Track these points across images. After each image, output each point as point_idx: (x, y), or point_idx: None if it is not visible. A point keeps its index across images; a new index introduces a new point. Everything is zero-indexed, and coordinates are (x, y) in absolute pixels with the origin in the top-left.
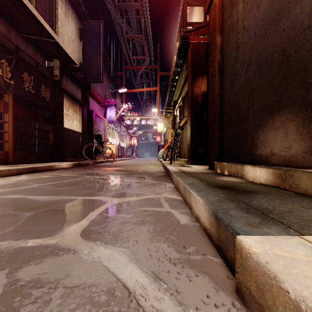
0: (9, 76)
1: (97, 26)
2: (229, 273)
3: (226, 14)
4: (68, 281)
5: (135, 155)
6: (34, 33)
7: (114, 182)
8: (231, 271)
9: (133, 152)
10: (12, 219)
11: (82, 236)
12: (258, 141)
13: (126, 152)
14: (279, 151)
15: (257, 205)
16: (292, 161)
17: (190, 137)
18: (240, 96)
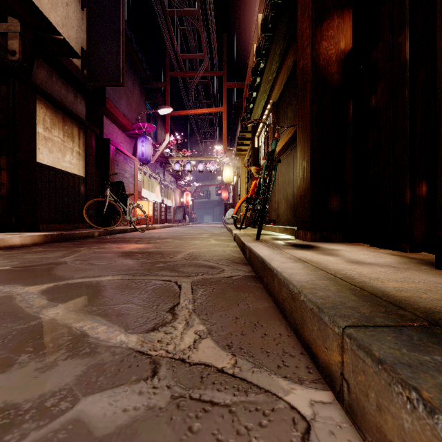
0: None
1: None
2: None
3: None
4: None
5: (190, 219)
6: None
7: None
8: None
9: (185, 215)
10: None
11: None
12: None
13: (175, 215)
14: None
15: None
16: None
17: (308, 169)
18: None
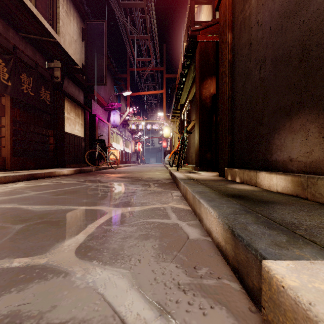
0: (6, 77)
1: (100, 26)
2: (251, 304)
3: (238, 9)
4: (53, 315)
5: (140, 161)
6: (34, 32)
7: (117, 189)
8: (254, 302)
9: (138, 158)
10: (0, 232)
11: (76, 254)
12: (274, 146)
13: (131, 158)
14: (298, 157)
15: (279, 219)
16: (313, 167)
17: (198, 142)
18: (253, 97)
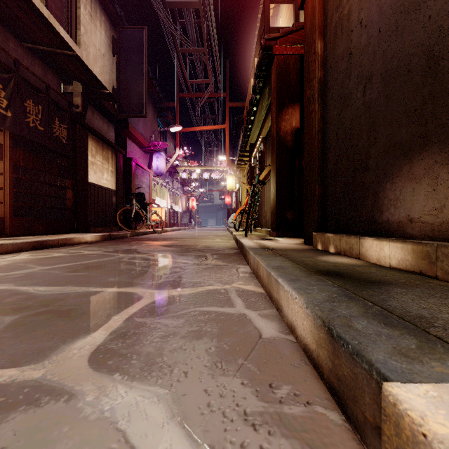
0: (4, 104)
1: (138, 34)
2: None
3: (332, 5)
4: None
5: (195, 223)
6: (44, 42)
7: (159, 263)
8: (366, 446)
9: (191, 219)
10: None
11: (90, 363)
12: (385, 200)
13: (182, 219)
14: (422, 216)
15: (400, 310)
16: (445, 231)
17: (275, 196)
18: (354, 130)
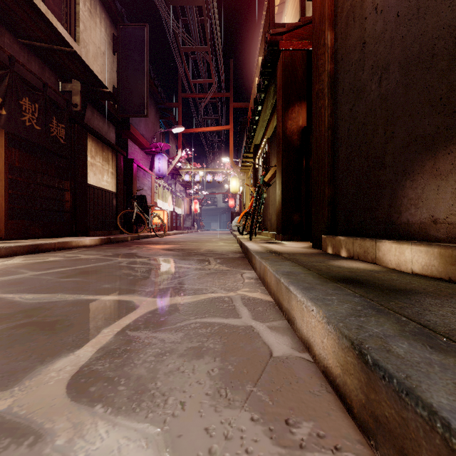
0: None
1: (139, 32)
2: None
3: None
4: None
5: (198, 226)
6: (40, 38)
7: (159, 268)
8: None
9: (194, 223)
10: None
11: (68, 390)
12: (404, 199)
13: (184, 223)
14: (449, 216)
15: (443, 327)
16: None
17: (280, 197)
18: (368, 125)
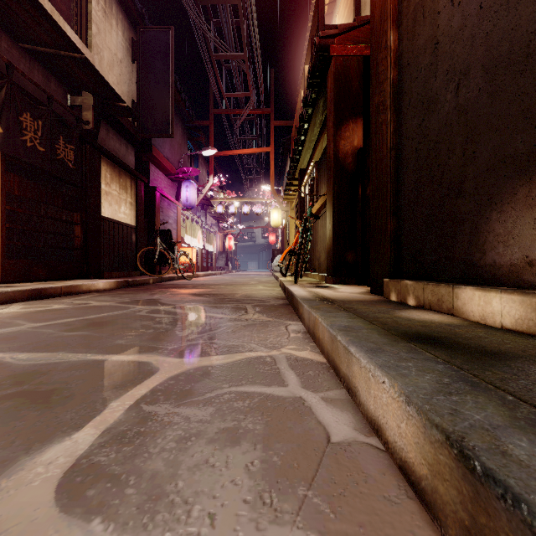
0: None
1: (163, 36)
2: None
3: None
4: None
5: (232, 266)
6: (44, 42)
7: (186, 318)
8: None
9: (228, 262)
10: None
11: (58, 494)
12: (489, 235)
13: (217, 262)
14: None
15: None
16: None
17: (332, 232)
18: (442, 143)
